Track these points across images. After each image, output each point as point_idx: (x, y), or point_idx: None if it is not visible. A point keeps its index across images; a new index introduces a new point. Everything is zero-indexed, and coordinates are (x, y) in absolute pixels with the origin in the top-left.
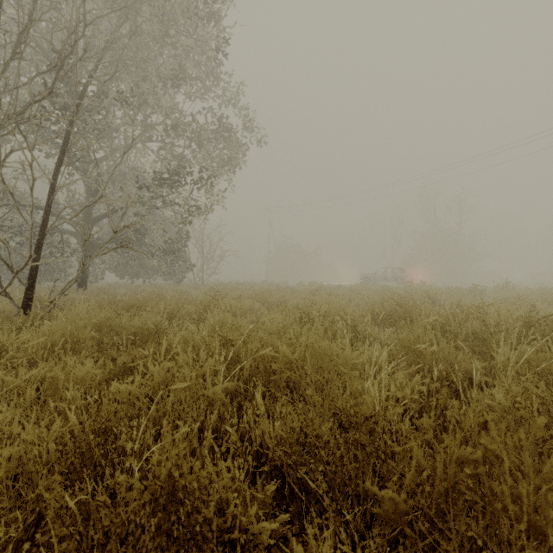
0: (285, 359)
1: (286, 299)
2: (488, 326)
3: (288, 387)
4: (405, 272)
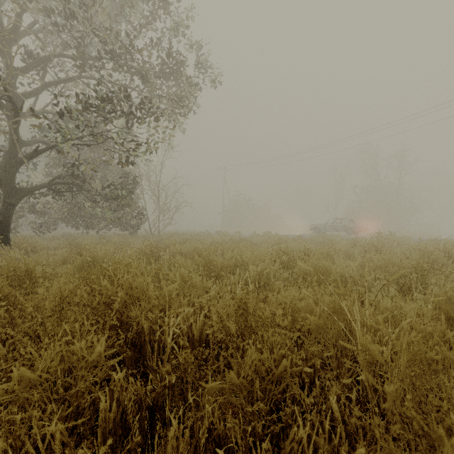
0: None
1: (245, 261)
2: None
3: None
4: (354, 223)
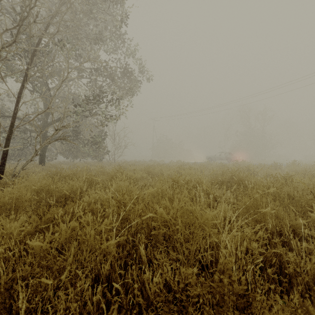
0: (162, 218)
1: (163, 171)
2: (299, 191)
3: (164, 236)
4: (232, 155)
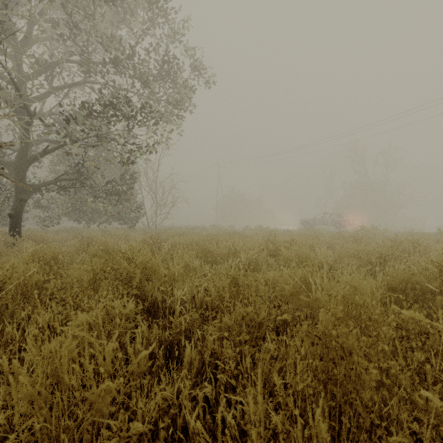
0: None
1: (237, 250)
2: None
3: None
4: (342, 217)
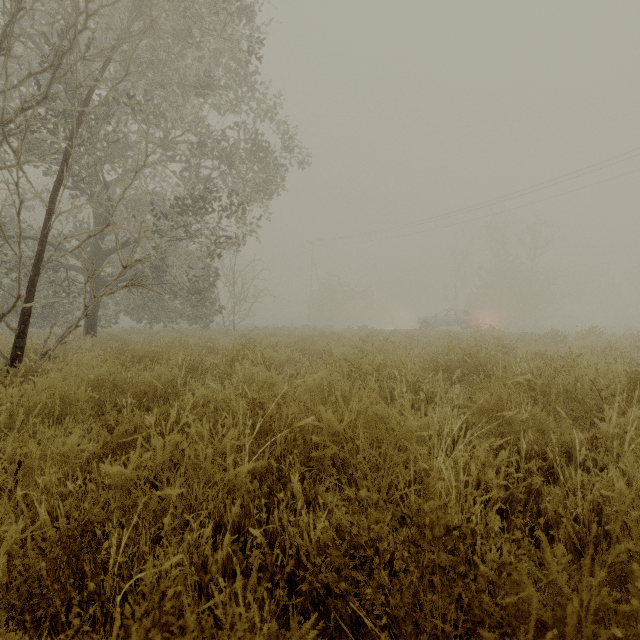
0: (330, 429)
1: (331, 347)
2: (584, 383)
3: (334, 464)
4: (471, 315)
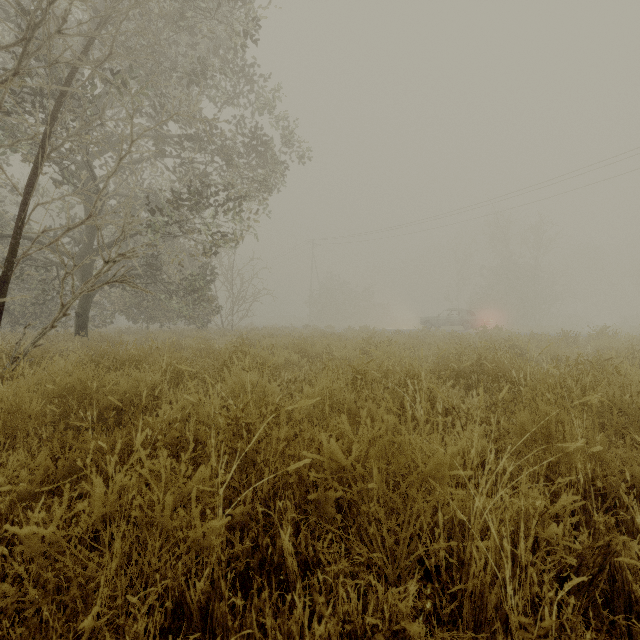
0: (333, 464)
1: (332, 349)
2: (634, 395)
3: (337, 501)
4: (474, 315)
